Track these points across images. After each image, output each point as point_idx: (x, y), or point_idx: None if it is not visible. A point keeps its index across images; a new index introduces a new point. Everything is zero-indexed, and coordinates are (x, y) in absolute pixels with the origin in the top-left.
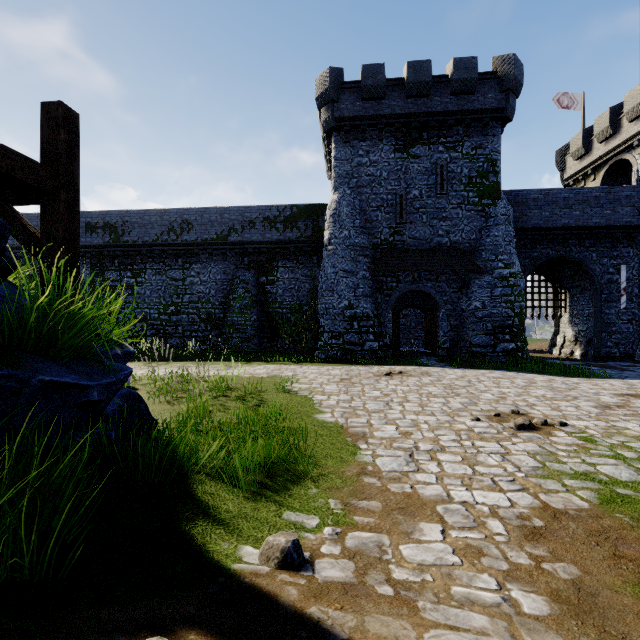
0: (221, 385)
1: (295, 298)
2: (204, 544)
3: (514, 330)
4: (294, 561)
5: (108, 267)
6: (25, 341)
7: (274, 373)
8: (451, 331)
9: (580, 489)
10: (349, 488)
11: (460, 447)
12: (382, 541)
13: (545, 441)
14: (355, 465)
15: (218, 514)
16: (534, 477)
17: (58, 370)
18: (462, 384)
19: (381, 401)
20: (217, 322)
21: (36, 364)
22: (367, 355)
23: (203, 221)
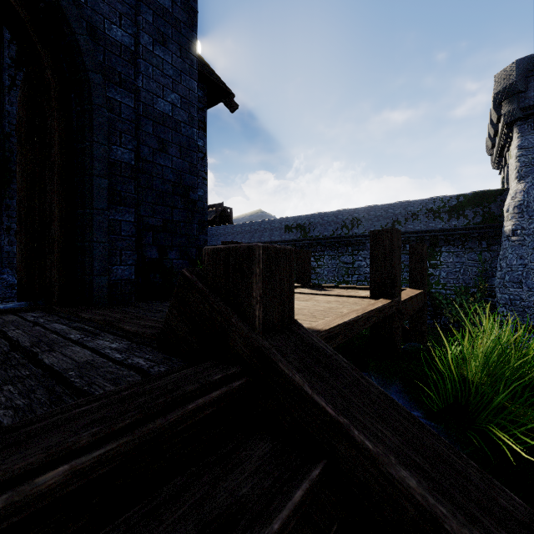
0: None
1: (460, 281)
2: None
3: None
4: None
5: None
6: None
7: None
8: None
9: None
10: None
11: None
12: None
13: None
14: None
15: None
16: None
17: None
18: None
19: None
20: None
21: None
22: None
23: (369, 217)
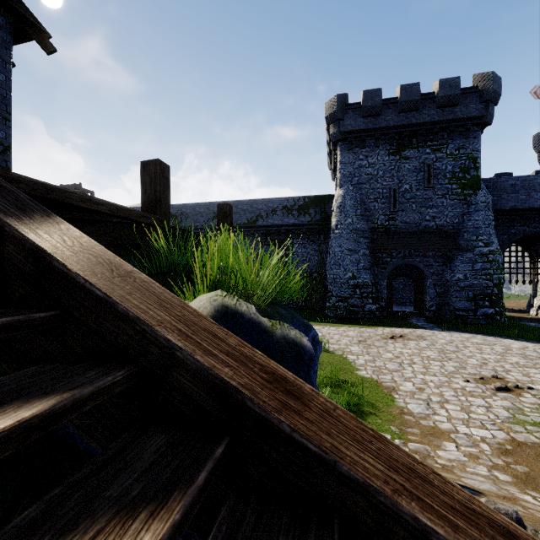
0: None
1: (306, 267)
2: None
3: (493, 298)
4: None
5: None
6: None
7: None
8: (437, 297)
9: (536, 432)
10: (398, 421)
11: (458, 401)
12: (426, 448)
13: (516, 400)
14: (396, 408)
15: None
16: (507, 423)
17: None
18: (452, 349)
19: (395, 362)
20: None
21: None
22: (367, 315)
23: (238, 210)
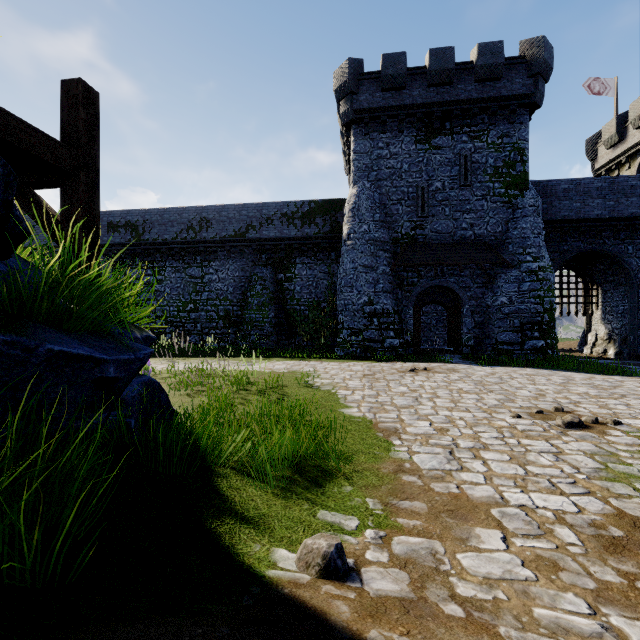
0: (241, 379)
1: (313, 295)
2: (233, 545)
3: (543, 327)
4: (338, 569)
5: (129, 265)
6: (36, 311)
7: (294, 368)
8: (475, 328)
9: None
10: (387, 486)
11: (505, 445)
12: (435, 548)
13: (601, 440)
14: (390, 462)
15: (246, 511)
16: (598, 479)
17: (70, 342)
18: (494, 381)
19: (409, 396)
20: (235, 319)
21: (46, 334)
22: (387, 352)
23: (221, 218)
